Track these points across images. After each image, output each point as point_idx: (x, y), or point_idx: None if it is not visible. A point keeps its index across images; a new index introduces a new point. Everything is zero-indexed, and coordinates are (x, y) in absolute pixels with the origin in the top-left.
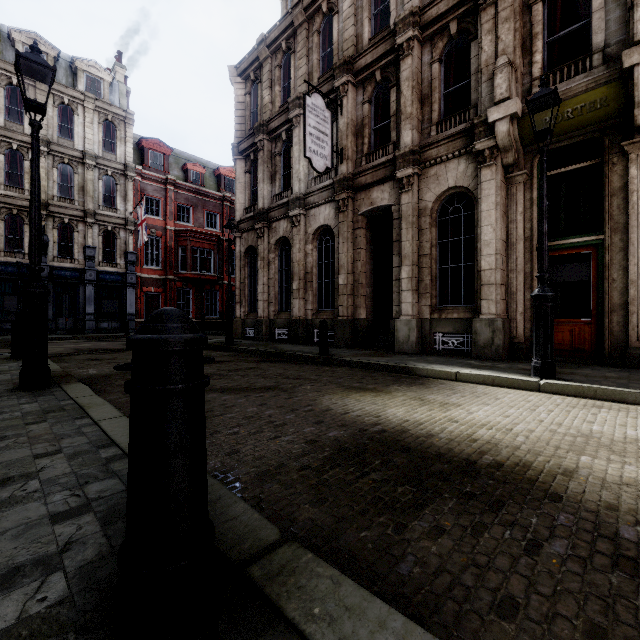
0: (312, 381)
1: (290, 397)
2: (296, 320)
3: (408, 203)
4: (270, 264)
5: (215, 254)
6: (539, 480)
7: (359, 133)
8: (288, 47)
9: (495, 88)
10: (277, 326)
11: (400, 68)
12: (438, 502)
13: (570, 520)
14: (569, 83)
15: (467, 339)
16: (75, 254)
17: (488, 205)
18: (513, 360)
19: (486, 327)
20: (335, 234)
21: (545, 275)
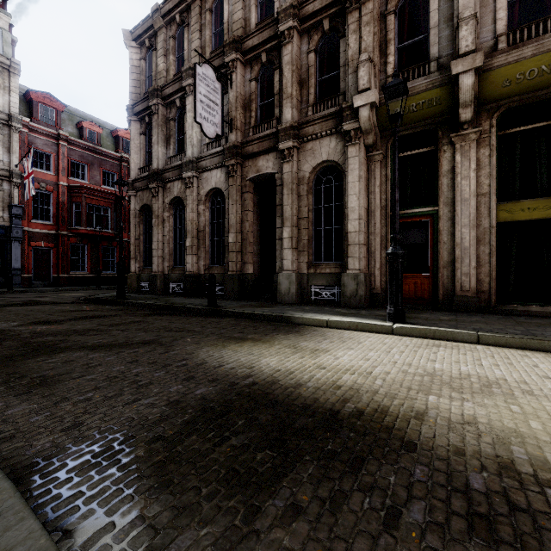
0: (195, 333)
1: (166, 351)
2: (189, 275)
3: (289, 172)
4: (165, 222)
5: (112, 212)
6: (395, 427)
7: (247, 107)
8: (182, 20)
9: (359, 79)
10: (171, 280)
11: (282, 53)
12: (298, 468)
13: (425, 473)
14: (414, 83)
15: (337, 290)
16: None
17: (353, 177)
18: (372, 308)
19: (352, 280)
20: (225, 196)
21: (397, 236)
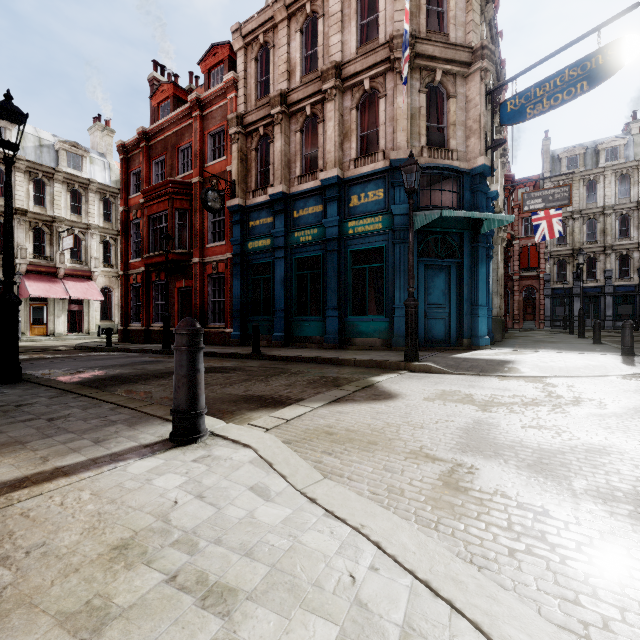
0: None
1: None
2: None
3: None
4: None
5: None
6: None
7: None
8: None
9: None
10: None
11: None
12: None
13: None
14: None
15: None
16: (597, 276)
17: None
18: None
19: None
20: None
21: None
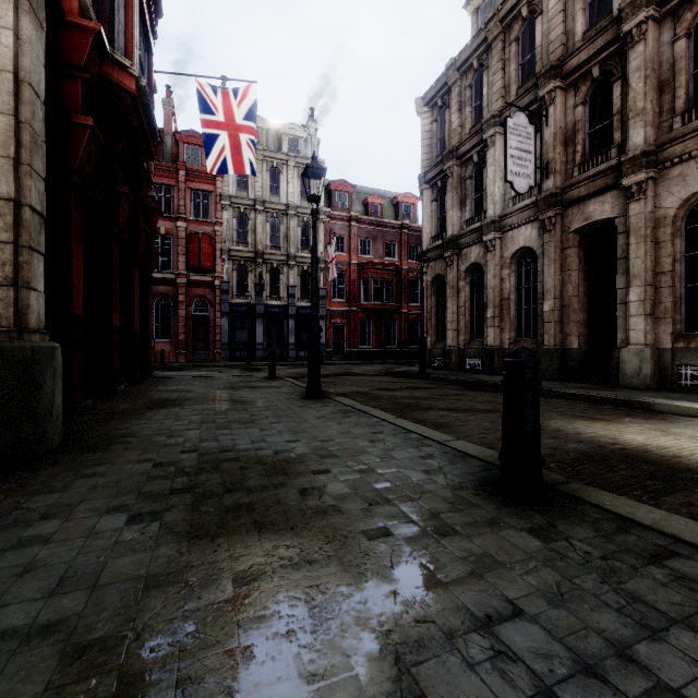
0: None
1: None
2: (491, 350)
3: (639, 214)
4: (460, 292)
5: (394, 283)
6: None
7: (569, 141)
8: (480, 64)
9: None
10: (467, 356)
11: (627, 58)
12: (688, 492)
13: None
14: None
15: None
16: (281, 293)
17: None
18: None
19: None
20: (538, 256)
21: None
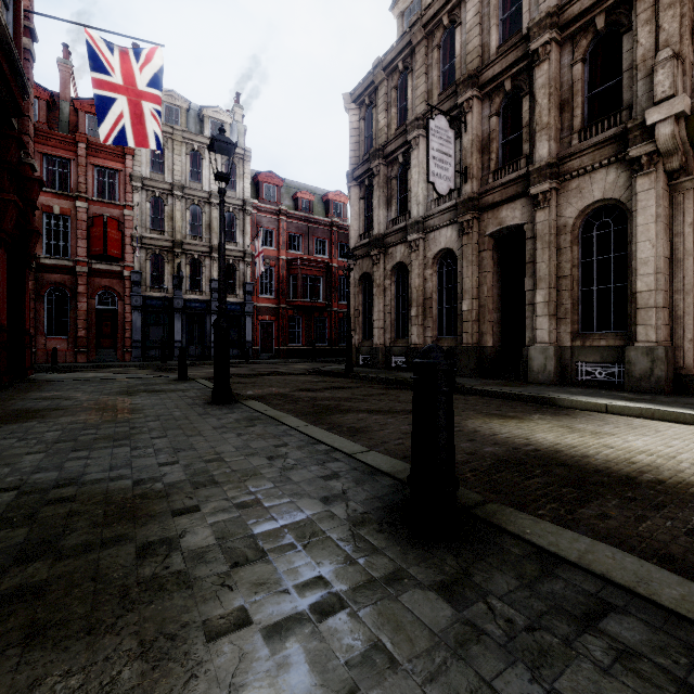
0: None
1: None
2: (415, 348)
3: (544, 221)
4: (386, 291)
5: (324, 281)
6: None
7: (485, 149)
8: (405, 67)
9: (655, 86)
10: (393, 354)
11: (534, 75)
12: (601, 500)
13: None
14: None
15: (618, 369)
16: (203, 287)
17: (646, 218)
18: (679, 394)
19: (643, 356)
20: (458, 257)
21: None
